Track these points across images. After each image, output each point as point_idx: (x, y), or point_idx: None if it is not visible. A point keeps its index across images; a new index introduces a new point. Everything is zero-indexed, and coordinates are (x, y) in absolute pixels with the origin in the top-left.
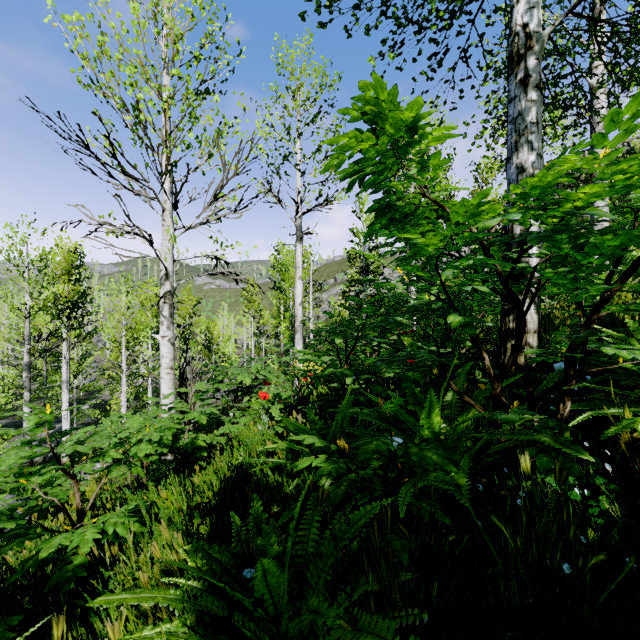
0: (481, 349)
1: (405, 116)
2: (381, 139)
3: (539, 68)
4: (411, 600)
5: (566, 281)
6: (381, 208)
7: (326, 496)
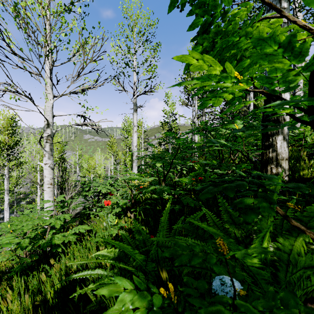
0: None
1: None
2: None
3: None
4: None
5: None
6: (204, 28)
7: None
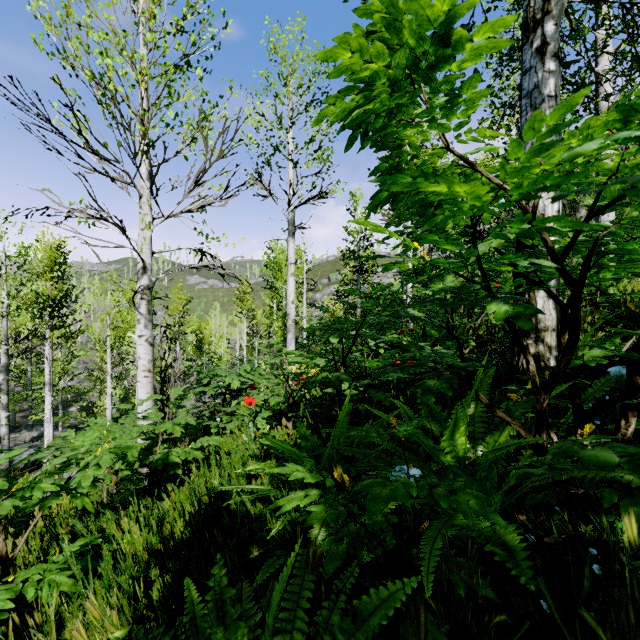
0: (525, 350)
1: (434, 11)
2: (396, 57)
3: (557, 35)
4: None
5: None
6: (389, 171)
7: (319, 559)
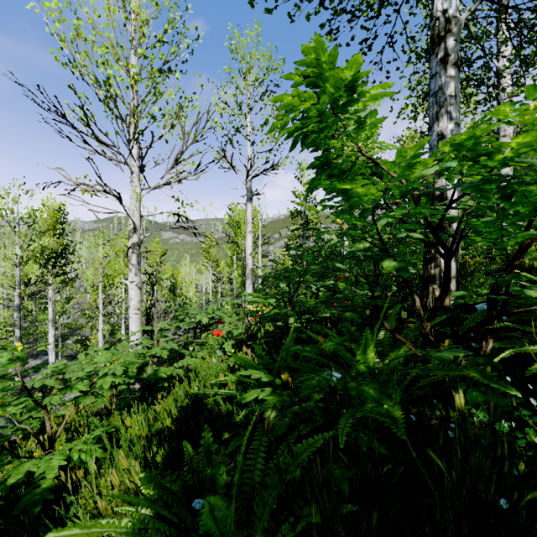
0: (412, 292)
1: (345, 75)
2: (322, 98)
3: (457, 48)
4: (352, 531)
5: (493, 229)
6: (321, 165)
7: (271, 427)
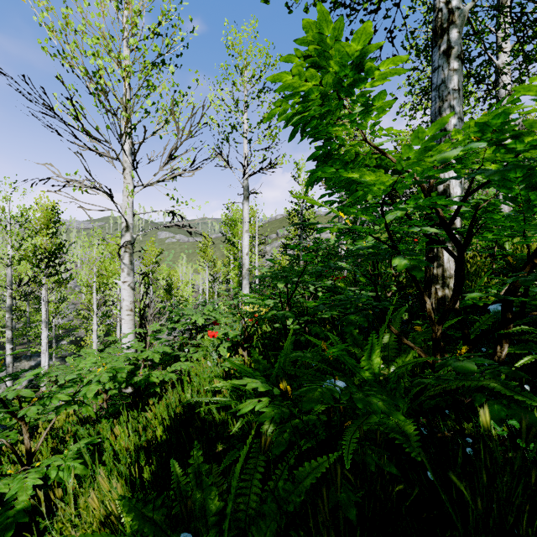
0: (423, 293)
1: (351, 49)
2: (325, 78)
3: (460, 41)
4: None
5: (514, 223)
6: (322, 156)
7: (269, 444)
